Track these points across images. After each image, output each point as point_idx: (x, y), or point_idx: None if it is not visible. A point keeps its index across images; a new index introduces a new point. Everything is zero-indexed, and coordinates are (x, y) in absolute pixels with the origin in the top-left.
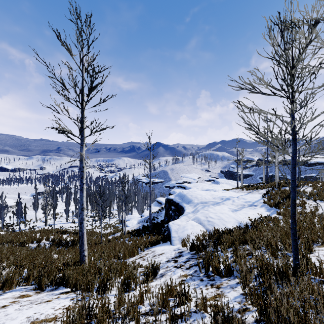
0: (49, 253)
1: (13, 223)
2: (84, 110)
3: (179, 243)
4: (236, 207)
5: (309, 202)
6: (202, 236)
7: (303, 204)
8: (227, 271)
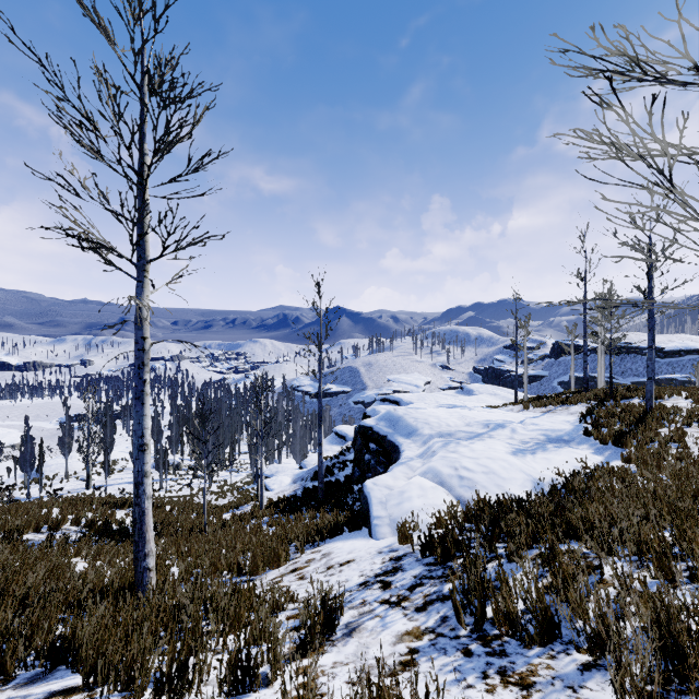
0: (72, 557)
1: (16, 482)
2: (145, 188)
3: (393, 534)
4: (521, 444)
5: (691, 432)
6: (448, 514)
7: (681, 436)
8: (542, 626)
